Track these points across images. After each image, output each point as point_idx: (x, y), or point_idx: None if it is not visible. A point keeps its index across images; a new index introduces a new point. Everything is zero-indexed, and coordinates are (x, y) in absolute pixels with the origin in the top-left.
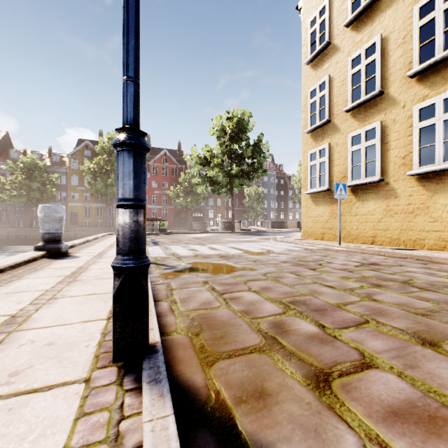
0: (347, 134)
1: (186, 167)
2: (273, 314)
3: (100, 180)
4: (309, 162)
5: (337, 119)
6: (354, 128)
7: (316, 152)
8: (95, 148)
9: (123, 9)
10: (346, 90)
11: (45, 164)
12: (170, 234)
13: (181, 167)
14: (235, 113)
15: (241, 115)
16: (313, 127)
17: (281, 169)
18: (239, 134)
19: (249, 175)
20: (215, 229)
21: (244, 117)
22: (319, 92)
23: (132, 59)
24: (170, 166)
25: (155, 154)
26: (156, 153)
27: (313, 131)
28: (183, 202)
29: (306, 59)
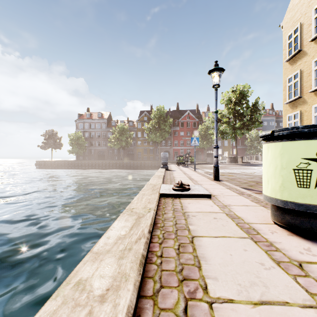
0: (312, 105)
1: (202, 121)
2: (245, 182)
3: (153, 134)
4: (287, 121)
5: (305, 96)
6: (316, 102)
7: (292, 115)
8: (149, 115)
9: (215, 126)
10: (311, 79)
11: (127, 127)
12: (196, 164)
13: (199, 121)
14: (238, 88)
15: (242, 89)
16: (290, 101)
17: (280, 114)
18: (240, 100)
19: (248, 126)
20: (223, 162)
21: (244, 89)
22: (294, 79)
23: (216, 134)
24: (191, 121)
25: (181, 114)
26: (182, 113)
27: (290, 102)
28: (200, 144)
29: (285, 60)
